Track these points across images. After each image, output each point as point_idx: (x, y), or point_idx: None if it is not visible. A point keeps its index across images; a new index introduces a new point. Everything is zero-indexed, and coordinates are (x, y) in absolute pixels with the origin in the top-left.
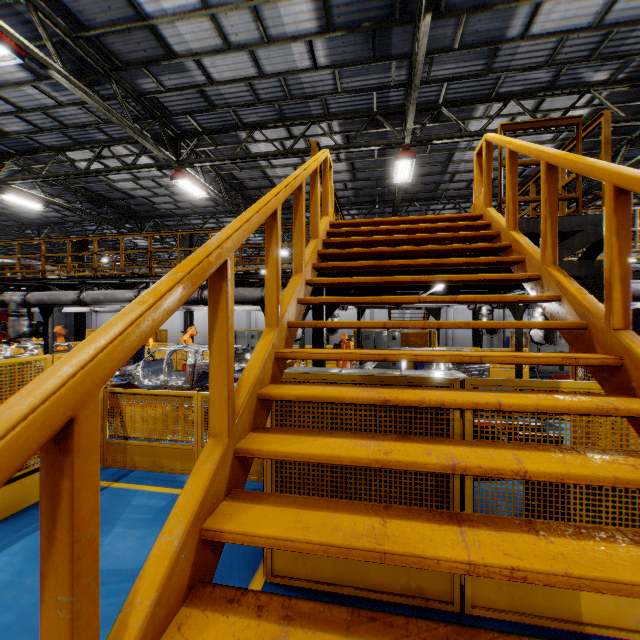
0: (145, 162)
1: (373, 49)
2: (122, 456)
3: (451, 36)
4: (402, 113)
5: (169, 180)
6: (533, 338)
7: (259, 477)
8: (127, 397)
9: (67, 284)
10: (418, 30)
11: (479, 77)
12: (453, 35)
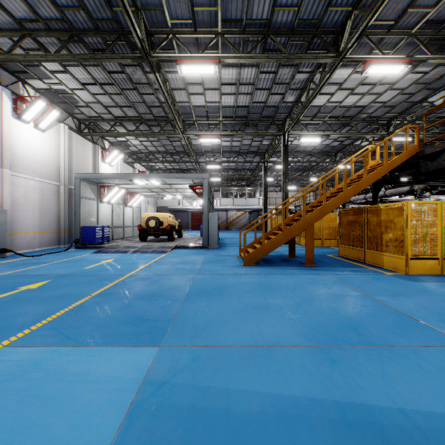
0: None
1: None
2: None
3: None
4: None
5: None
6: None
7: None
8: None
9: None
10: None
11: None
12: None
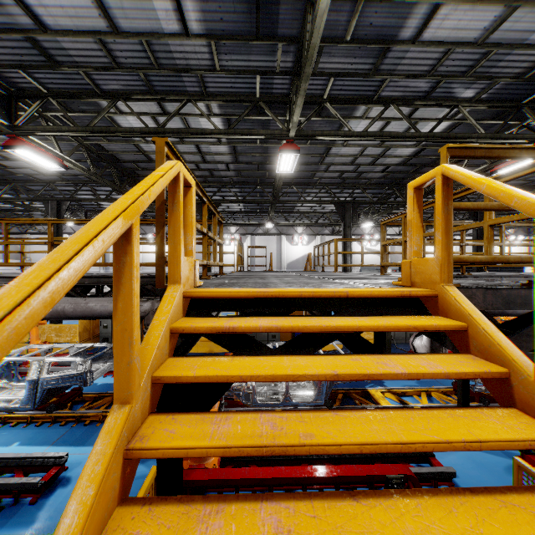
0: None
1: (257, 23)
2: None
3: (344, 24)
4: (286, 103)
5: None
6: (416, 349)
7: None
8: None
9: None
10: (310, 8)
11: (366, 77)
12: (346, 24)
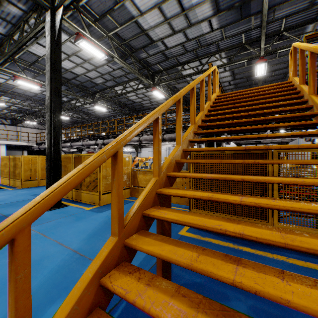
0: (140, 87)
1: (241, 14)
2: (137, 193)
3: None
4: (259, 40)
5: (149, 93)
6: None
7: (187, 204)
8: (139, 172)
9: (114, 137)
10: None
11: (306, 10)
12: None
